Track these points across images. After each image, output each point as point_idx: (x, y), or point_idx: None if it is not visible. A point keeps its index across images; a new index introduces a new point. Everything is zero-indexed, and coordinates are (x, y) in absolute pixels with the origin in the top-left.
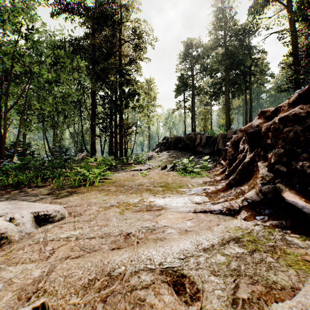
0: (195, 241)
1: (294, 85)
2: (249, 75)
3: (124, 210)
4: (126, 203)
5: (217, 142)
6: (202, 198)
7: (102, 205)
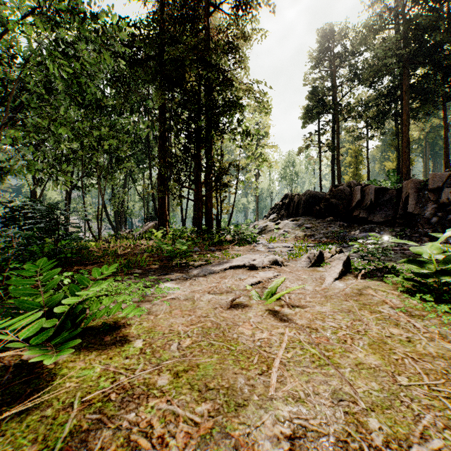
0: None
1: None
2: None
3: None
4: None
5: (401, 198)
6: None
7: None
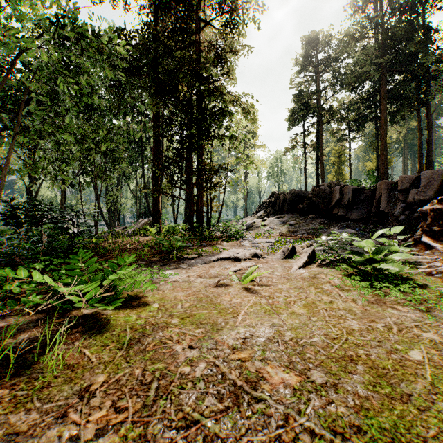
0: None
1: None
2: (425, 80)
3: None
4: None
5: (375, 198)
6: None
7: None
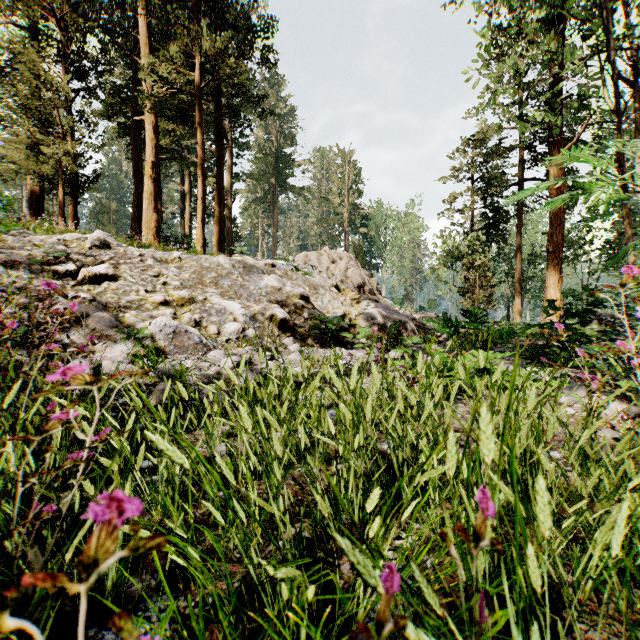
0: None
1: None
2: None
3: None
4: None
5: None
6: None
7: None
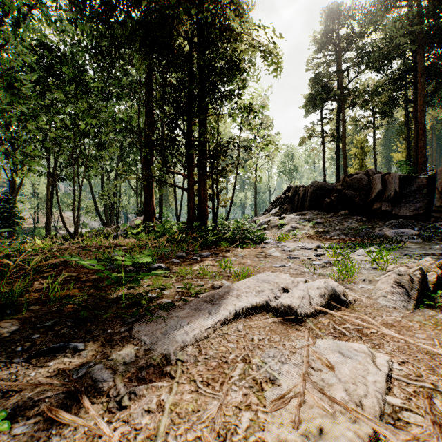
0: None
1: None
2: None
3: None
4: None
5: (436, 187)
6: None
7: None
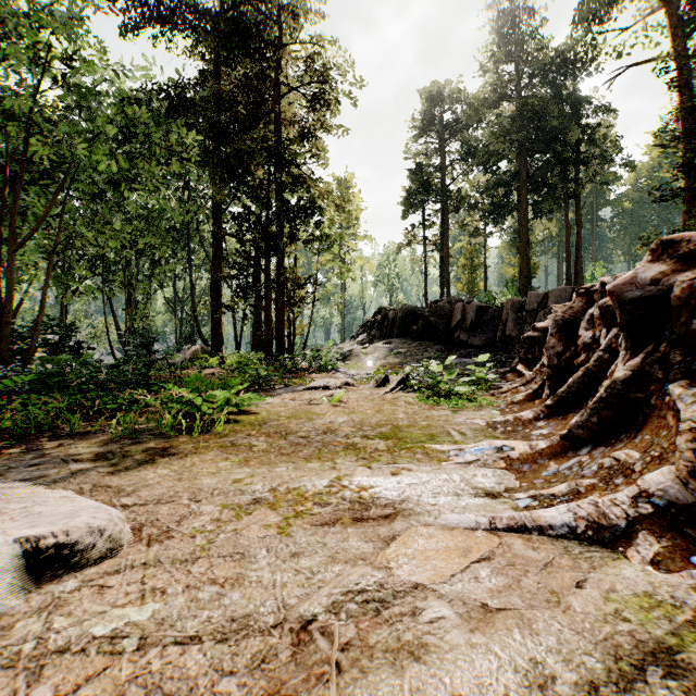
0: (528, 663)
1: (695, 182)
2: (574, 164)
3: (291, 519)
4: (294, 492)
5: (502, 319)
6: (498, 478)
7: (230, 500)
